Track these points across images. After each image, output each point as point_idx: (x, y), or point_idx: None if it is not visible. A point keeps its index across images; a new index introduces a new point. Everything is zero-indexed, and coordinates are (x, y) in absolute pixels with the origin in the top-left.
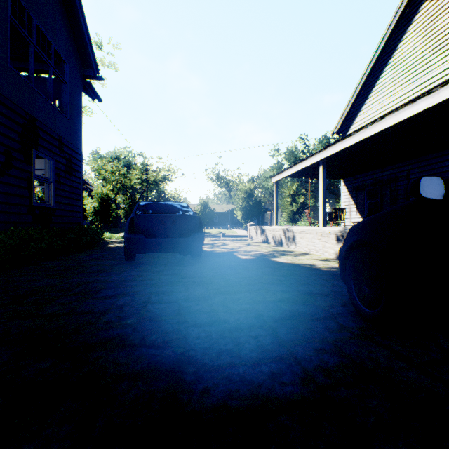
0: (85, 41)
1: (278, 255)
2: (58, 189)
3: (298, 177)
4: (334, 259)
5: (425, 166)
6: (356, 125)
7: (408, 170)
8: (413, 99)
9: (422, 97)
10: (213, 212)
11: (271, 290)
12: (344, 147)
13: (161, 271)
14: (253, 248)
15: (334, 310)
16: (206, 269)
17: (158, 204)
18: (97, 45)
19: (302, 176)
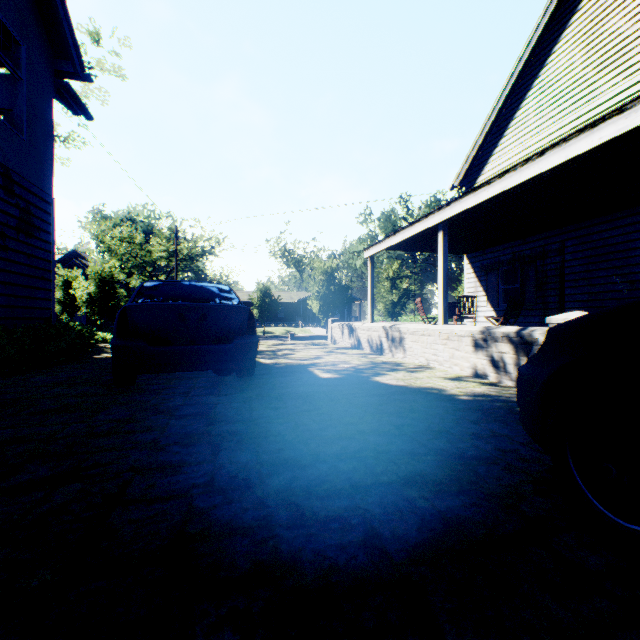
0: (57, 9)
1: (381, 370)
2: (2, 258)
3: (403, 250)
4: (472, 378)
5: (587, 236)
6: (485, 175)
7: (562, 241)
8: (594, 121)
9: (609, 118)
10: (277, 302)
11: (383, 452)
12: (478, 202)
13: (174, 407)
14: (339, 358)
15: (530, 508)
16: (260, 402)
17: (177, 286)
18: (92, 36)
19: (408, 249)
